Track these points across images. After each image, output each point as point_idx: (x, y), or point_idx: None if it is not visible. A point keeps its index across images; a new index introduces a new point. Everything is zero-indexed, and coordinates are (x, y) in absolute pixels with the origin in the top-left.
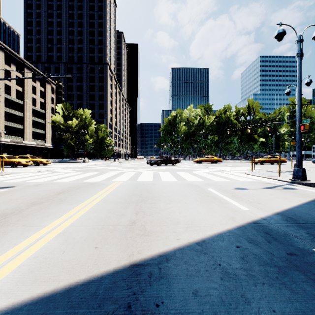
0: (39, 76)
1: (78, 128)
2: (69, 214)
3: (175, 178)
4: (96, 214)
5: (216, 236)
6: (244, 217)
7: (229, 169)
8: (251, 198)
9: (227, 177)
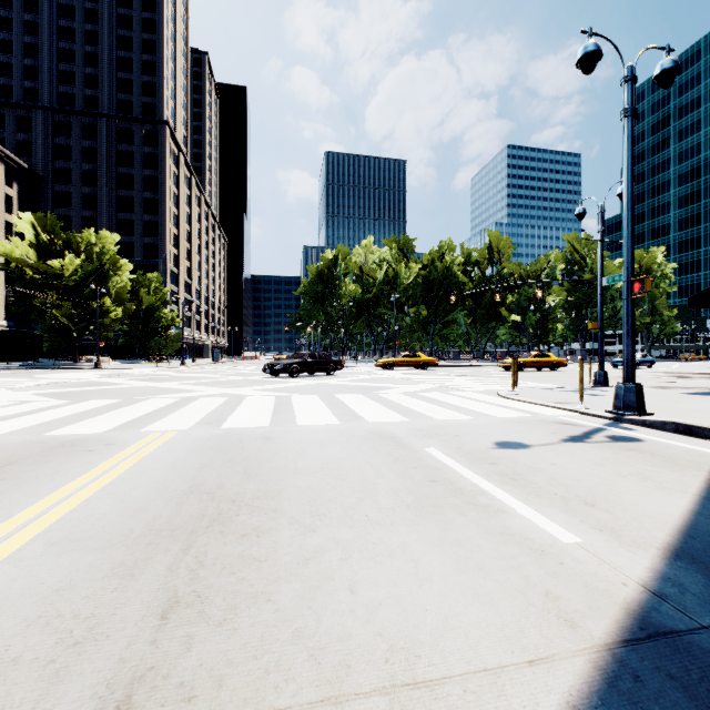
0: None
1: (79, 278)
2: None
3: (335, 415)
4: None
5: None
6: (591, 589)
7: (458, 383)
8: (558, 483)
9: (462, 407)
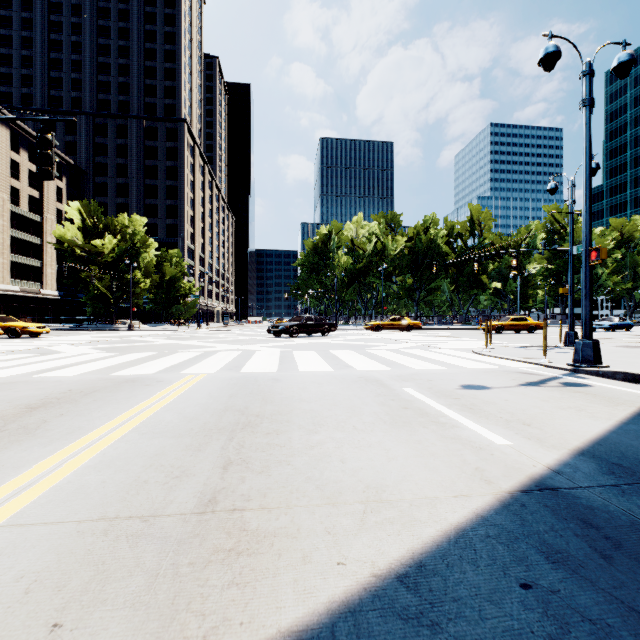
0: (26, 139)
1: (116, 255)
2: (23, 479)
3: (329, 365)
4: (108, 476)
5: (453, 543)
6: (508, 467)
7: (439, 342)
8: (506, 411)
9: (438, 360)
